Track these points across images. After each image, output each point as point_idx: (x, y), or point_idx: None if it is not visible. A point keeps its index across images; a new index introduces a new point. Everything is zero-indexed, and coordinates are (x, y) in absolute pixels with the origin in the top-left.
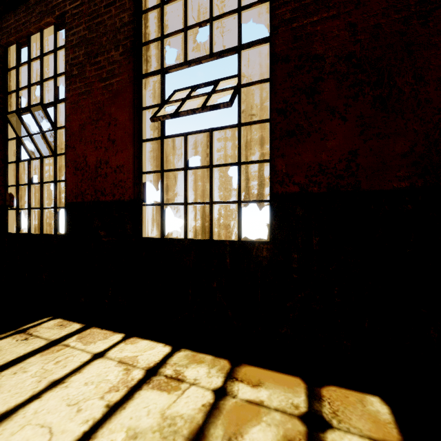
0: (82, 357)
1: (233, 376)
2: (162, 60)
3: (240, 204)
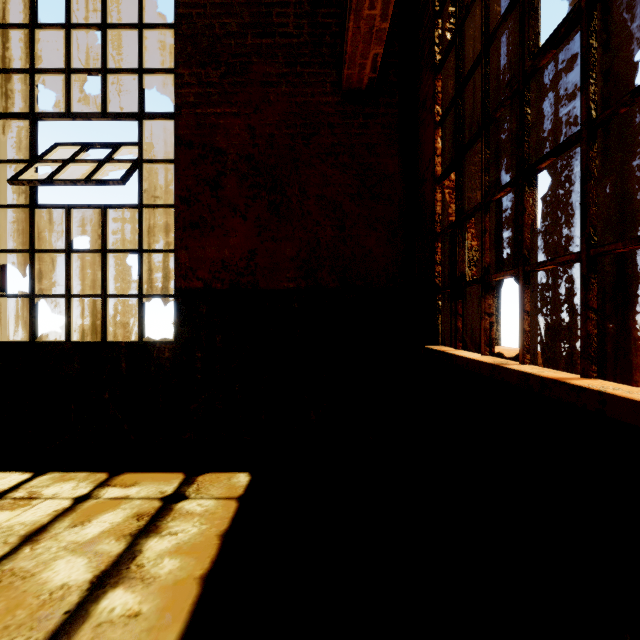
0: None
1: (106, 484)
2: (33, 102)
3: (142, 299)
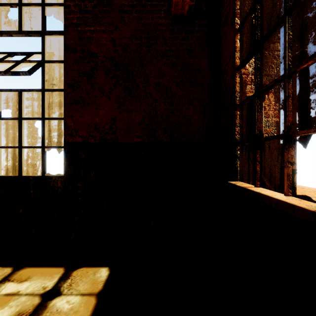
0: None
1: (7, 279)
2: None
3: (44, 149)
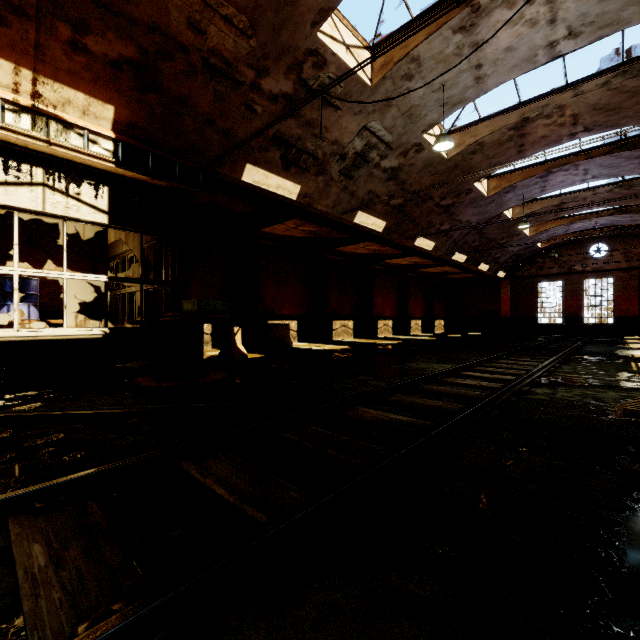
0: None
1: None
2: None
3: None
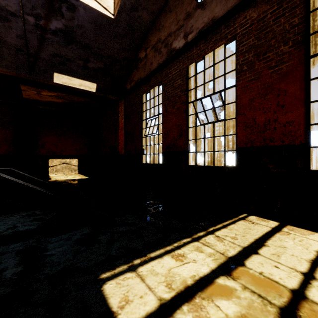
0: (314, 242)
1: None
2: None
3: None
